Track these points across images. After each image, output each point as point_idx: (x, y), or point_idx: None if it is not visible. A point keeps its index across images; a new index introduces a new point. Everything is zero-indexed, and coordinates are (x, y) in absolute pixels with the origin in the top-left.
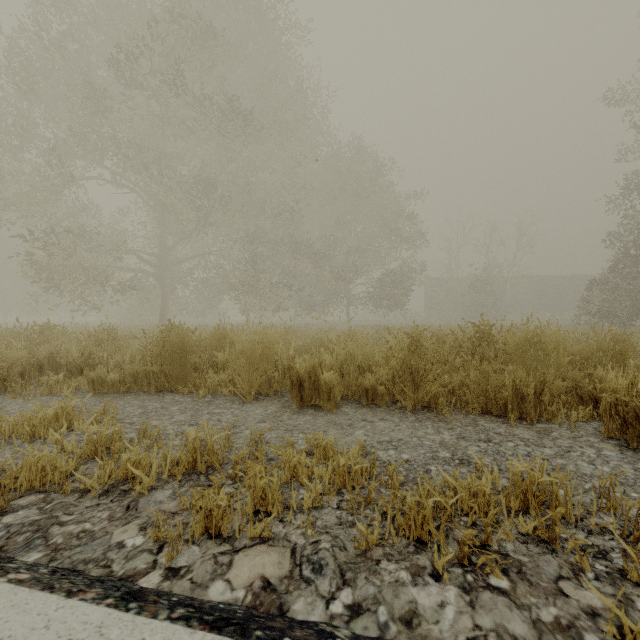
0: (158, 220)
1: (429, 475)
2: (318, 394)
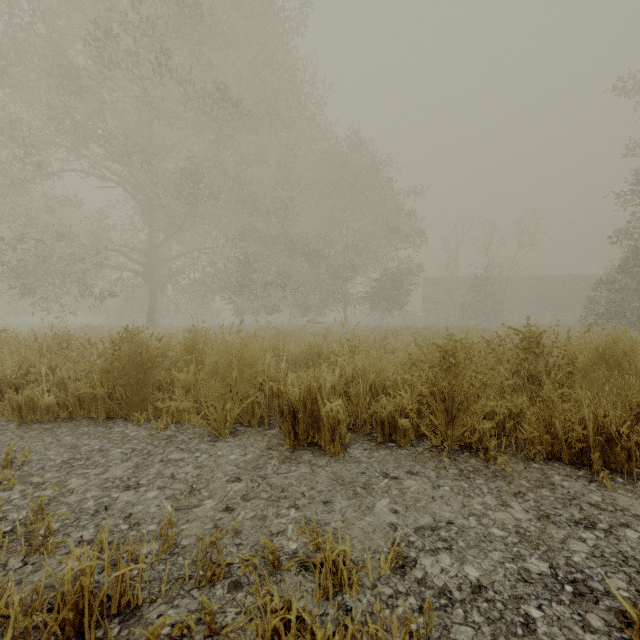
0: (146, 216)
1: (537, 639)
2: (317, 428)
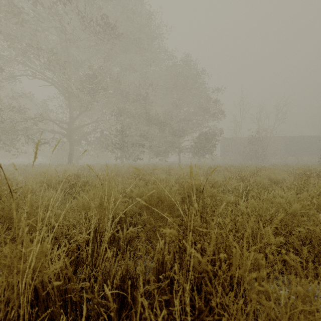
0: (67, 102)
1: None
2: None
